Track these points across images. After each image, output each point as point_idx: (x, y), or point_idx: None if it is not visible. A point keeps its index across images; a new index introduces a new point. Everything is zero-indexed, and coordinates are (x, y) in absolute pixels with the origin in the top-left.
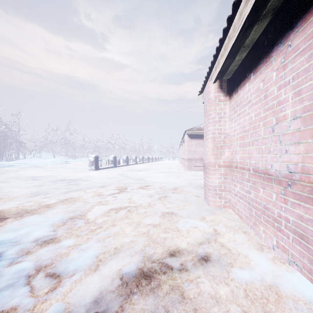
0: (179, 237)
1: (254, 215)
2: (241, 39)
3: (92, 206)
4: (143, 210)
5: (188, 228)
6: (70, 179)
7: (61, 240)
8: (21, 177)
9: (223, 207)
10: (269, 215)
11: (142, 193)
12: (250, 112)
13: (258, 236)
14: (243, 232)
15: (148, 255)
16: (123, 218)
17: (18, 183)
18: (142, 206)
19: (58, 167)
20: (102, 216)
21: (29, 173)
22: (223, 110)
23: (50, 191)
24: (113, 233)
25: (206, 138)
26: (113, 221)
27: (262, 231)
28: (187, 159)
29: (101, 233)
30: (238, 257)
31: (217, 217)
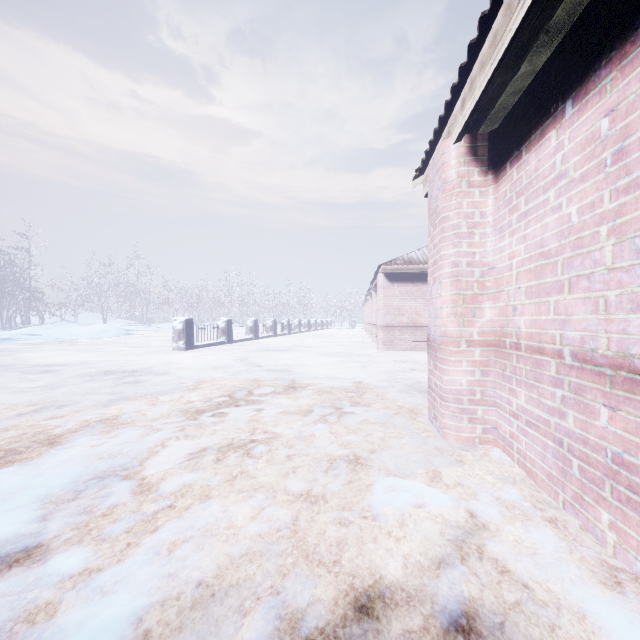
0: (380, 540)
1: (577, 476)
2: (545, 7)
3: (162, 440)
4: (285, 451)
5: (401, 509)
6: (128, 370)
7: (51, 553)
8: (19, 366)
9: (480, 443)
10: (636, 487)
11: (284, 406)
12: (563, 203)
13: (592, 536)
14: (549, 521)
15: (292, 610)
16: (234, 476)
17: (7, 379)
18: (283, 440)
19: (109, 343)
20: (181, 470)
21: (41, 357)
22: (478, 207)
23: (71, 401)
24: (200, 526)
25: (435, 276)
26: (205, 487)
27: (608, 525)
28: (382, 325)
29: (167, 528)
30: (559, 619)
31: (471, 472)
